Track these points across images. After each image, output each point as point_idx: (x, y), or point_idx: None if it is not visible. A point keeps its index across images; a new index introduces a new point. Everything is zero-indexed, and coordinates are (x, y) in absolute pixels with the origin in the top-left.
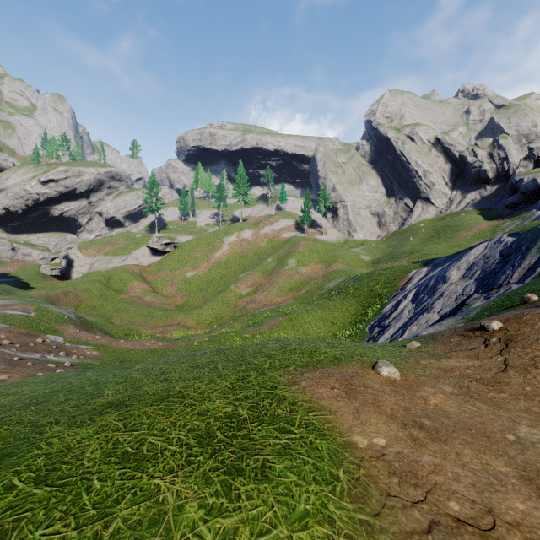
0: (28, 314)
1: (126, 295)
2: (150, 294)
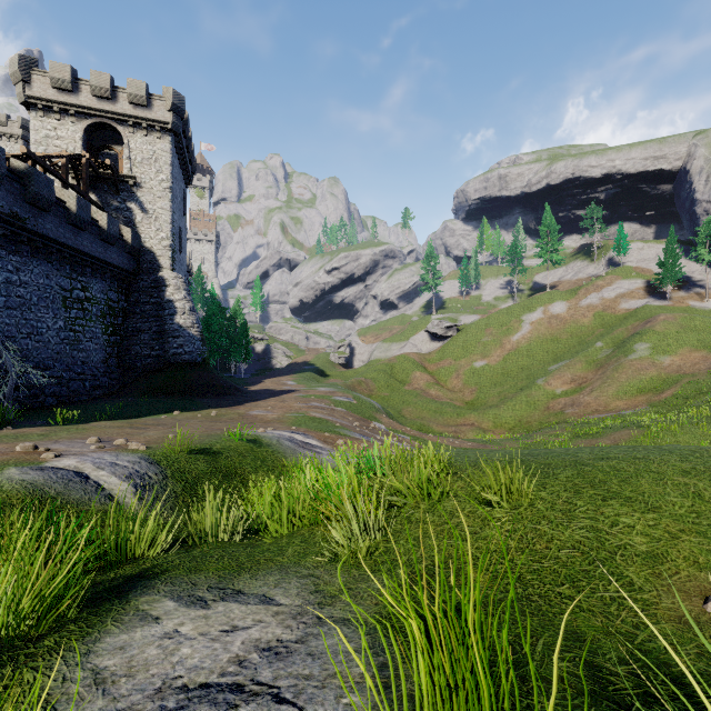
0: (351, 401)
1: (410, 387)
2: (434, 386)
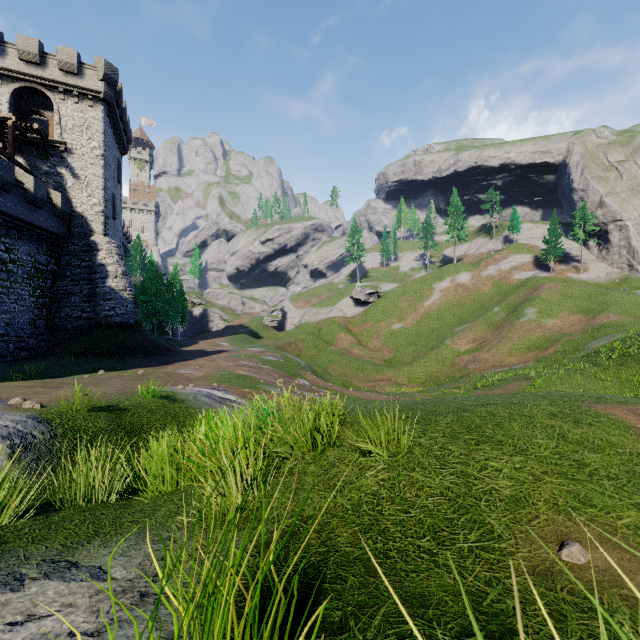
0: (278, 360)
1: (335, 347)
2: (357, 346)
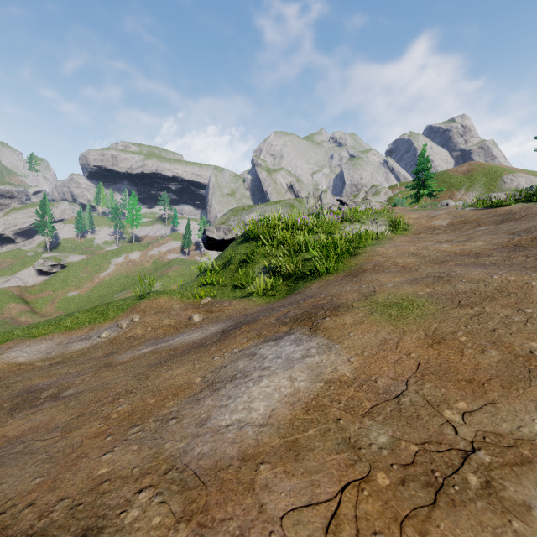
0: None
1: None
2: (26, 314)
